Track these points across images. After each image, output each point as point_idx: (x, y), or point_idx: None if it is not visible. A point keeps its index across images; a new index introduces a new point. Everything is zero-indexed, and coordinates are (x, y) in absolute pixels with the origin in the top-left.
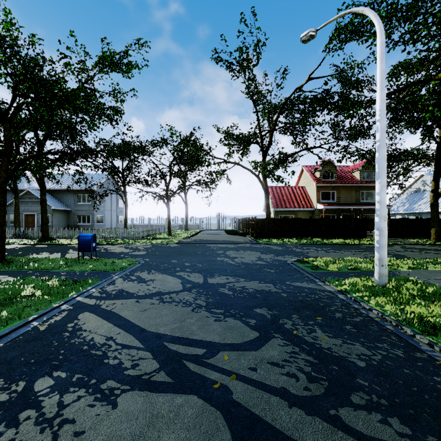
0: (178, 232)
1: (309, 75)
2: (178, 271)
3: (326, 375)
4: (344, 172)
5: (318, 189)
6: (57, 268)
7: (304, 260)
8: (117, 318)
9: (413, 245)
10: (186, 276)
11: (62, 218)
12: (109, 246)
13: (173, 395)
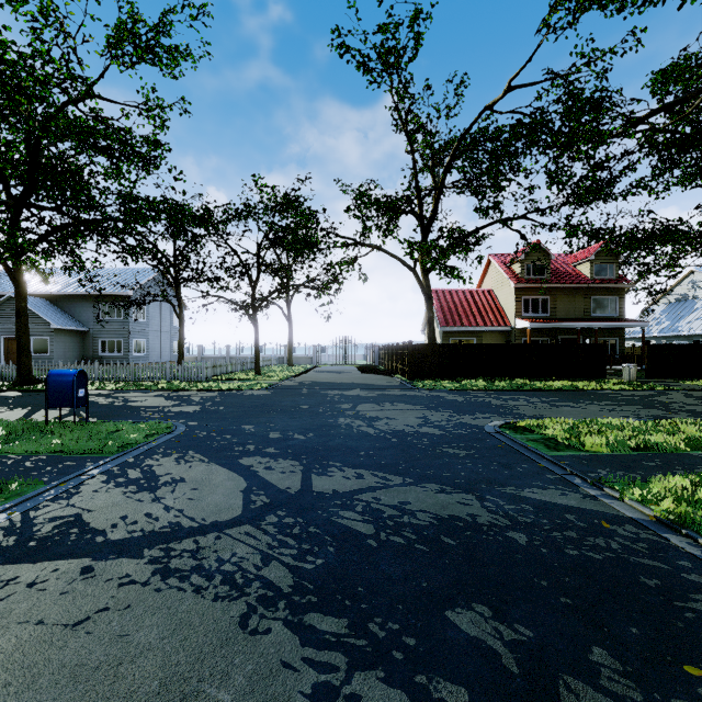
0: (274, 369)
1: (510, 81)
2: (248, 455)
3: None
4: (561, 265)
5: (517, 294)
6: None
7: (520, 424)
8: None
9: None
10: (262, 469)
11: (72, 344)
12: (138, 394)
13: None
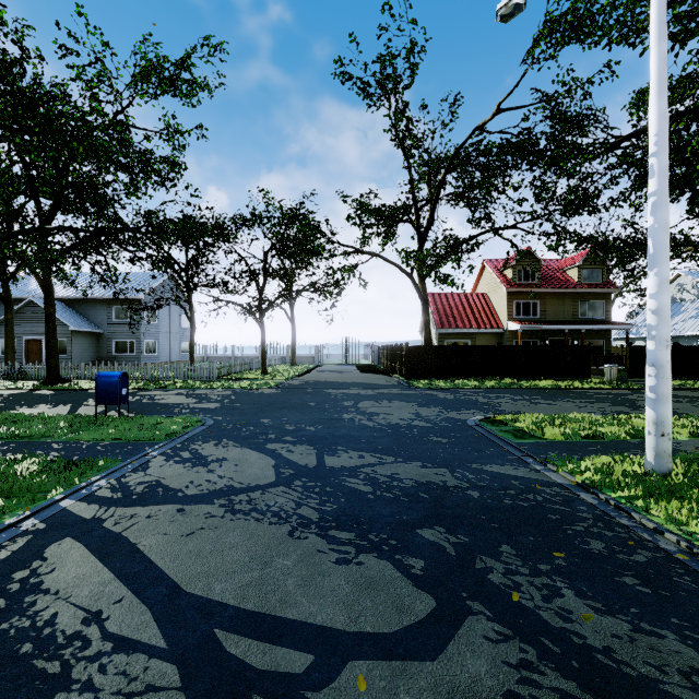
0: (279, 368)
1: (498, 104)
2: (272, 442)
3: None
4: (552, 270)
5: (509, 298)
6: (51, 435)
7: (498, 418)
8: (128, 554)
9: (674, 391)
10: (284, 452)
11: (87, 345)
12: (160, 392)
13: None
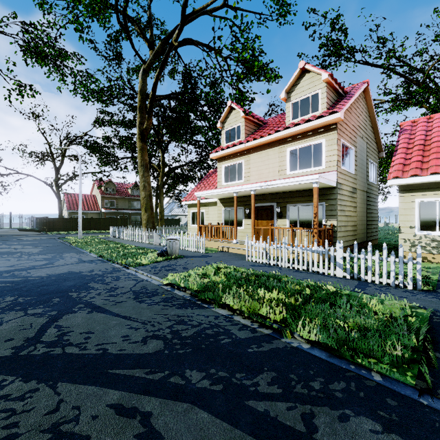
0: None
1: (86, 132)
2: None
3: (38, 246)
4: (123, 188)
5: (103, 199)
6: None
7: (66, 237)
8: None
9: None
10: None
11: None
12: None
13: (1, 249)
